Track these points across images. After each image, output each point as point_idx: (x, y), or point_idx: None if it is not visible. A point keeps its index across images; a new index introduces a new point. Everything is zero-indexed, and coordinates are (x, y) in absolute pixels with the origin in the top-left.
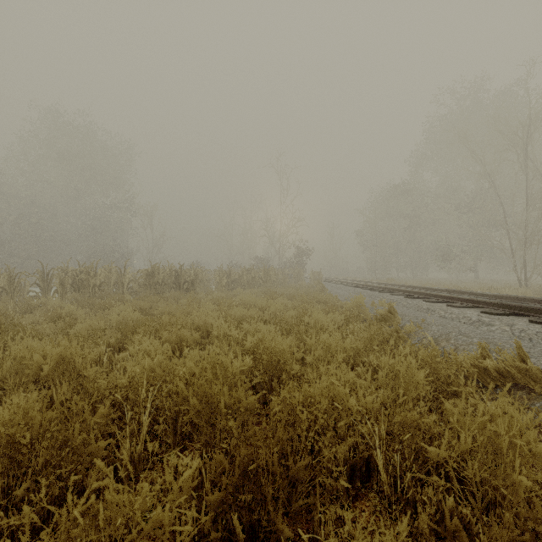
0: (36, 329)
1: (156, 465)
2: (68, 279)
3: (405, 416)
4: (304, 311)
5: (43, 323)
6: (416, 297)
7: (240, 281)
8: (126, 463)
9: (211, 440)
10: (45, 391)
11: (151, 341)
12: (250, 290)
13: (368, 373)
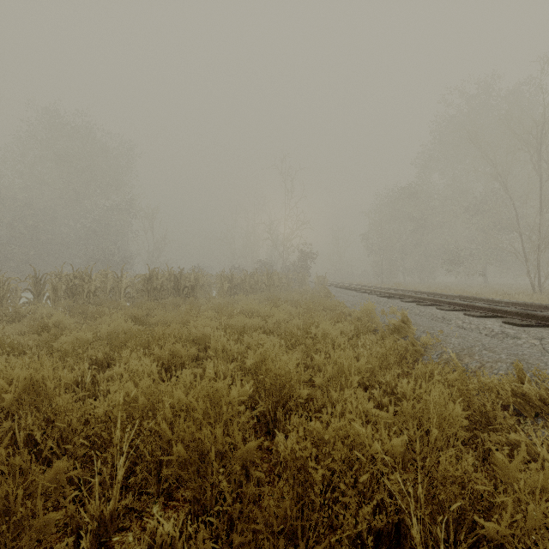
0: (19, 340)
1: (133, 523)
2: (61, 284)
3: (435, 456)
4: (310, 320)
5: (27, 334)
6: (428, 304)
7: (243, 286)
8: (93, 527)
9: (200, 496)
10: (7, 424)
11: (138, 360)
12: (252, 295)
13: (386, 397)
